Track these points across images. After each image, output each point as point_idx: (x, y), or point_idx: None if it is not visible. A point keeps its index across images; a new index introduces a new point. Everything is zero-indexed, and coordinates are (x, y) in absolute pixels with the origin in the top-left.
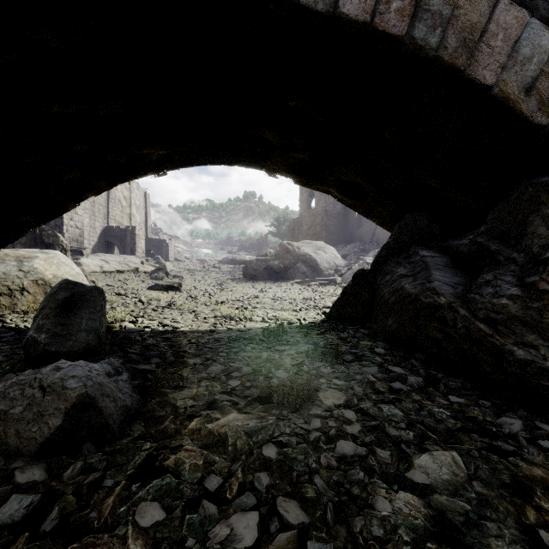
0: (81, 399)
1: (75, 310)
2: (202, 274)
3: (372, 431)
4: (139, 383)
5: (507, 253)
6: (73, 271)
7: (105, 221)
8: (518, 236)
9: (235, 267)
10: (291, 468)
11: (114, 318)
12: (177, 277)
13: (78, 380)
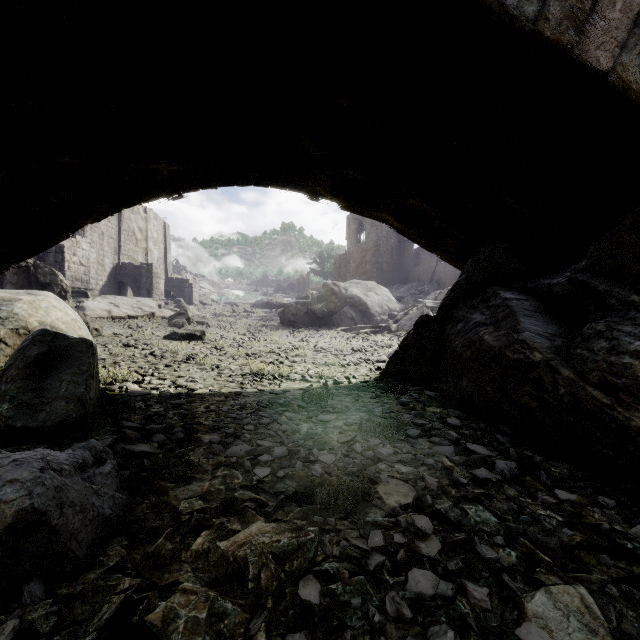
0: (23, 516)
1: (52, 371)
2: (231, 319)
3: (457, 549)
4: (131, 474)
5: (622, 295)
6: (67, 317)
7: (116, 257)
8: (636, 272)
9: (271, 311)
10: (342, 623)
11: (114, 377)
12: (201, 324)
13: (19, 487)
